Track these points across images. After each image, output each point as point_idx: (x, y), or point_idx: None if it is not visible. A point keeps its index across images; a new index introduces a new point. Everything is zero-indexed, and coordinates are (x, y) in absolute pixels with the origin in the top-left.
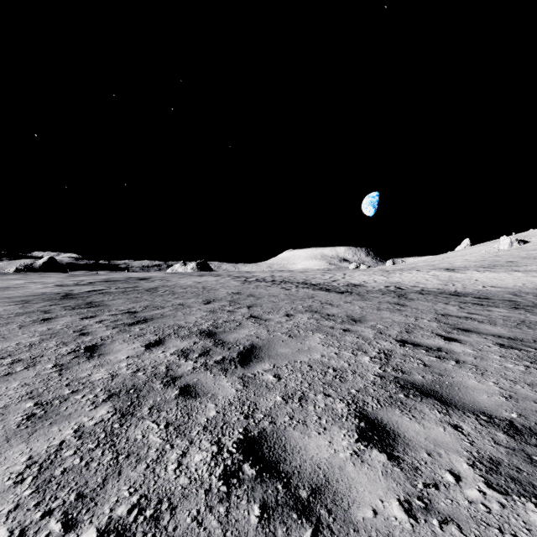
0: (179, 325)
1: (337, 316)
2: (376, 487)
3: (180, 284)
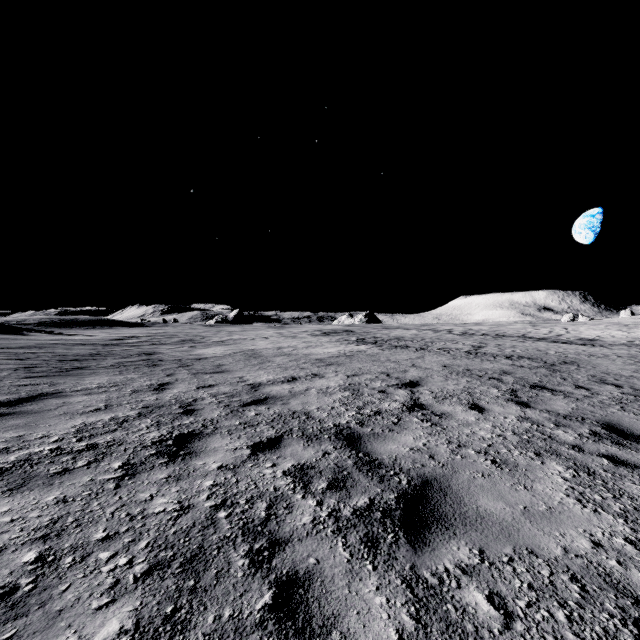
0: (500, 355)
1: (599, 356)
2: None
3: (407, 336)
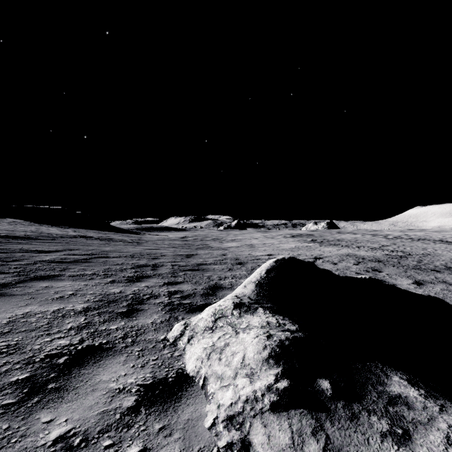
0: (389, 250)
1: None
2: (451, 261)
3: (347, 239)
